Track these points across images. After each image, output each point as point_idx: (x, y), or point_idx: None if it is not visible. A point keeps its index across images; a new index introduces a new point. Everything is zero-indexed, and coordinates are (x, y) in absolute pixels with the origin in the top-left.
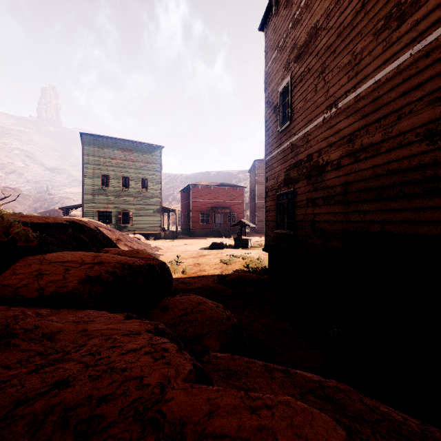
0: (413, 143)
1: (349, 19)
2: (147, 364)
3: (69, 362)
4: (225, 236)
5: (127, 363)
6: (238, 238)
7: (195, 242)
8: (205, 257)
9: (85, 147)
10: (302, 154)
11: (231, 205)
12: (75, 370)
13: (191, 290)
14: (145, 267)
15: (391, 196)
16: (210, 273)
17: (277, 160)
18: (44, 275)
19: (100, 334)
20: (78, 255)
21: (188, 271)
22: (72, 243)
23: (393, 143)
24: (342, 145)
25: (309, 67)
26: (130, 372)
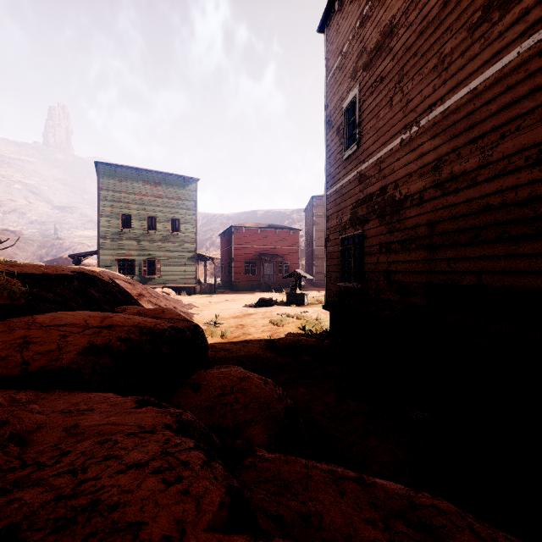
0: (522, 169)
1: (434, 12)
2: (153, 494)
3: (34, 488)
4: (276, 290)
5: (122, 493)
6: (291, 293)
7: (238, 297)
8: (251, 316)
9: (101, 180)
10: (374, 186)
11: (282, 252)
12: (37, 506)
13: (233, 359)
14: (170, 332)
15: (492, 239)
16: (257, 337)
17: (341, 195)
18: (31, 344)
19: (96, 433)
20: (82, 316)
21: (229, 335)
22: (77, 300)
23: (494, 170)
24: (426, 173)
25: (383, 75)
26: (122, 513)
